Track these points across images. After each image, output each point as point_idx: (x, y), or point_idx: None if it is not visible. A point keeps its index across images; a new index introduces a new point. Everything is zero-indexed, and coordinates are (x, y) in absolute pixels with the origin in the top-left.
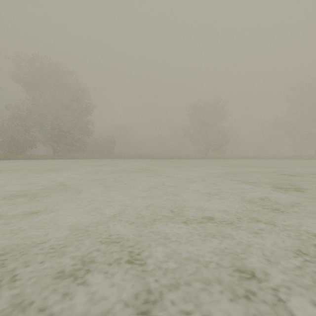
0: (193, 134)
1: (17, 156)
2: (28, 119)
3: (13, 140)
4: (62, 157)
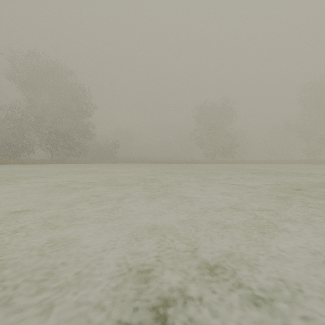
0: (199, 137)
1: (10, 160)
2: (24, 121)
3: (7, 143)
4: (61, 162)
